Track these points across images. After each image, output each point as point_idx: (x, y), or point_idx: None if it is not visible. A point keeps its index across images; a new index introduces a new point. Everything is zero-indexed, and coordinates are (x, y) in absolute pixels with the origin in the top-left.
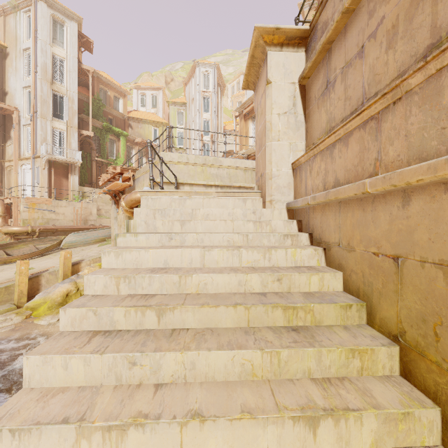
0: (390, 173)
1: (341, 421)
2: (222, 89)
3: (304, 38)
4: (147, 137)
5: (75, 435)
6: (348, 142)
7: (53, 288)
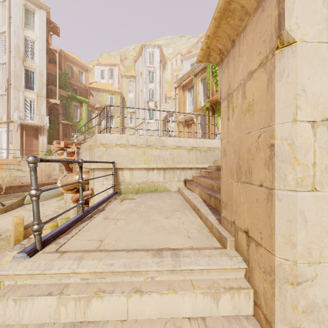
0: None
1: None
2: (164, 65)
3: None
4: (105, 103)
5: None
6: None
7: (2, 256)
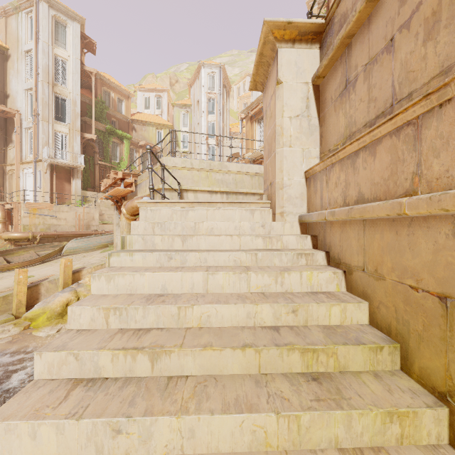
0: (440, 194)
1: None
2: (227, 91)
3: (318, 33)
4: (151, 140)
5: None
6: (375, 151)
7: (53, 297)
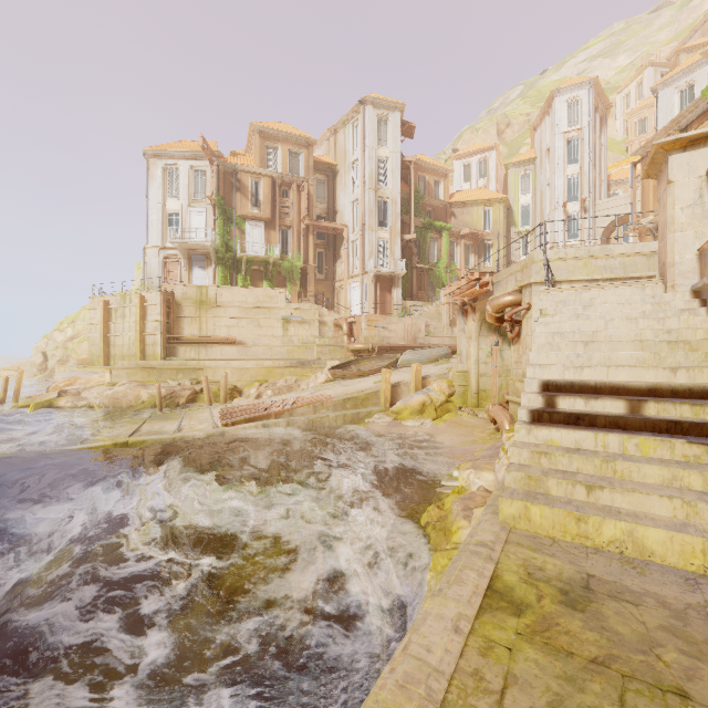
0: None
1: (690, 370)
2: (603, 115)
3: None
4: (475, 225)
5: (563, 369)
6: None
7: (410, 397)
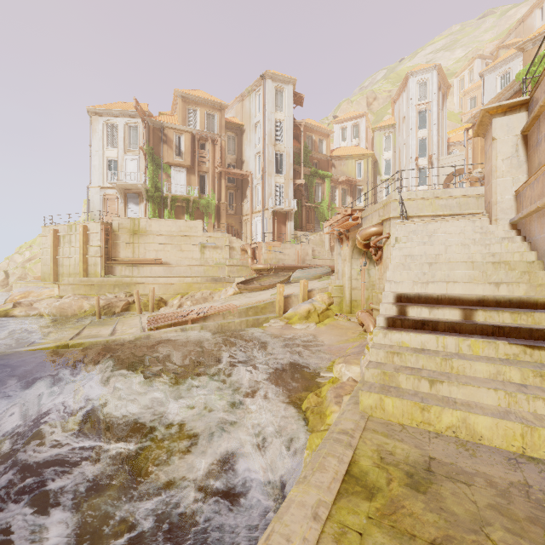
0: (542, 198)
1: (509, 285)
2: (444, 93)
3: (524, 104)
4: (350, 174)
5: (412, 284)
6: (538, 181)
7: (298, 306)
